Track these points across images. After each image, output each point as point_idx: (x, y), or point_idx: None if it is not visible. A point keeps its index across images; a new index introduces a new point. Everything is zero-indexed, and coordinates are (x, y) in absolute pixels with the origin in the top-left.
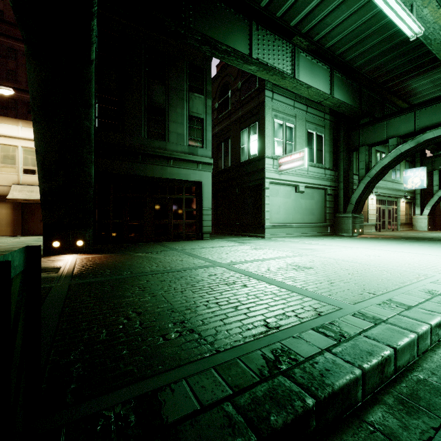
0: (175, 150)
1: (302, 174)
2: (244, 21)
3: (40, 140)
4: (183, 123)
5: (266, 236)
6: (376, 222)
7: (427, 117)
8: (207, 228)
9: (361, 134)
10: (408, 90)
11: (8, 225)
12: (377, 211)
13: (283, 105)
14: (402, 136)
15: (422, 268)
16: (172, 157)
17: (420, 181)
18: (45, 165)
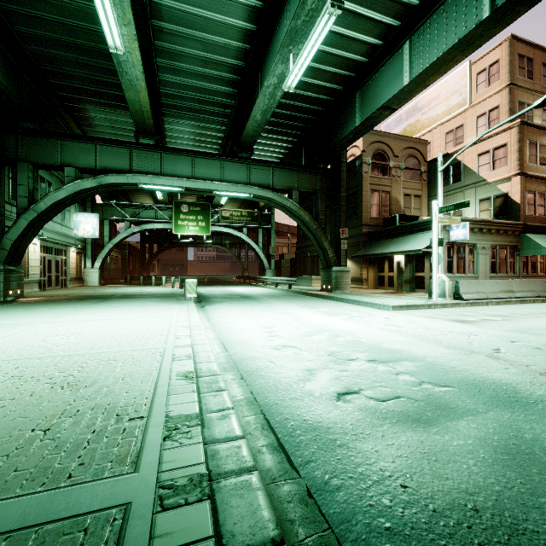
0: None
1: None
2: None
3: None
4: None
5: None
6: (40, 278)
7: (109, 158)
8: None
9: (21, 142)
10: (86, 116)
11: None
12: (42, 262)
13: None
14: (82, 169)
15: (144, 340)
16: None
17: (93, 229)
18: None
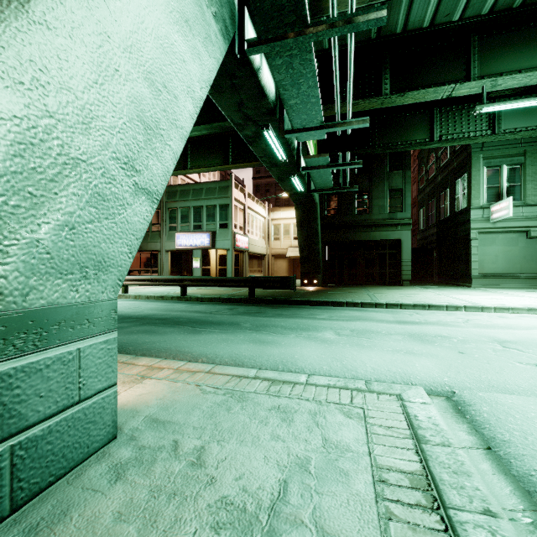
0: (377, 219)
1: (536, 217)
2: (424, 113)
3: (299, 237)
4: (384, 197)
5: (472, 285)
6: None
7: None
8: (405, 276)
9: None
10: None
11: (286, 272)
12: None
13: (501, 147)
14: None
15: (486, 302)
16: (374, 224)
17: None
18: (301, 246)
